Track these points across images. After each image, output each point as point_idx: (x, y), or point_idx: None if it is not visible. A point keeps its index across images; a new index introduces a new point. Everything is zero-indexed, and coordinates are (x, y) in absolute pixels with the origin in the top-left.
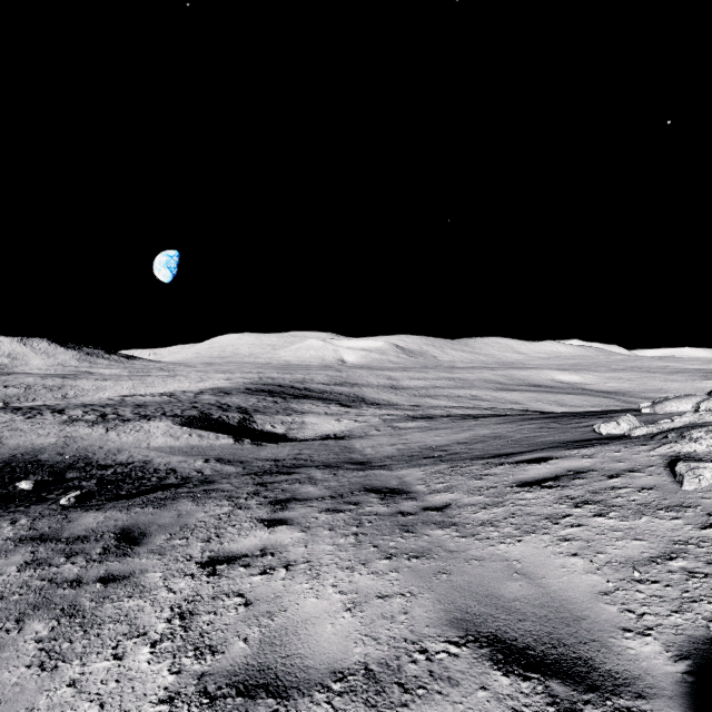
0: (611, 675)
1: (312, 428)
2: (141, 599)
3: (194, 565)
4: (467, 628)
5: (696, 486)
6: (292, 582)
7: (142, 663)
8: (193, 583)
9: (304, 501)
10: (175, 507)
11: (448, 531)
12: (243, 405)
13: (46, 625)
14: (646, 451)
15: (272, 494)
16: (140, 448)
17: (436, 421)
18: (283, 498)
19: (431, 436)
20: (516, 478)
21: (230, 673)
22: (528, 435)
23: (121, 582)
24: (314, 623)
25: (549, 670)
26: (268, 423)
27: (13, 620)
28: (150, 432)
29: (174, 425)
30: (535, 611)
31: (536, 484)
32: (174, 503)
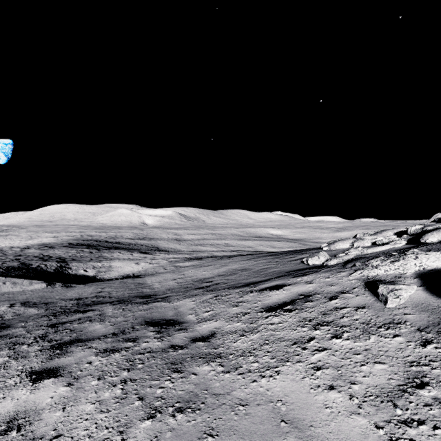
0: None
1: (116, 270)
2: None
3: None
4: None
5: (397, 304)
6: None
7: None
8: None
9: (86, 341)
10: None
11: (214, 365)
12: (63, 256)
13: None
14: (346, 276)
15: (58, 336)
16: None
17: (204, 260)
18: (66, 341)
19: (200, 271)
20: (264, 304)
21: None
22: (263, 267)
23: None
24: None
25: None
26: (81, 268)
27: None
28: None
29: None
30: None
31: (279, 308)
32: None
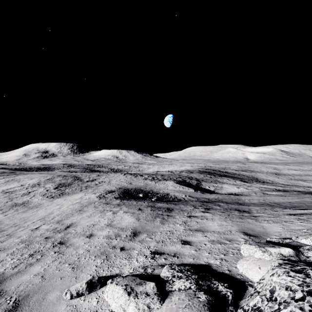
0: (263, 238)
1: (225, 190)
2: (175, 219)
3: (185, 216)
4: (241, 231)
5: None
6: (207, 221)
7: (178, 226)
8: (185, 218)
9: (214, 209)
10: (178, 205)
11: (253, 220)
12: (197, 177)
13: (159, 219)
14: None
15: (205, 206)
16: (165, 189)
17: (289, 193)
18: (208, 208)
19: (279, 199)
20: (289, 213)
21: (194, 229)
22: None
23: (170, 216)
24: (210, 226)
25: (252, 236)
26: (207, 185)
27: (154, 217)
28: (167, 184)
29: (174, 183)
30: (259, 231)
31: (293, 214)
32: (178, 204)
